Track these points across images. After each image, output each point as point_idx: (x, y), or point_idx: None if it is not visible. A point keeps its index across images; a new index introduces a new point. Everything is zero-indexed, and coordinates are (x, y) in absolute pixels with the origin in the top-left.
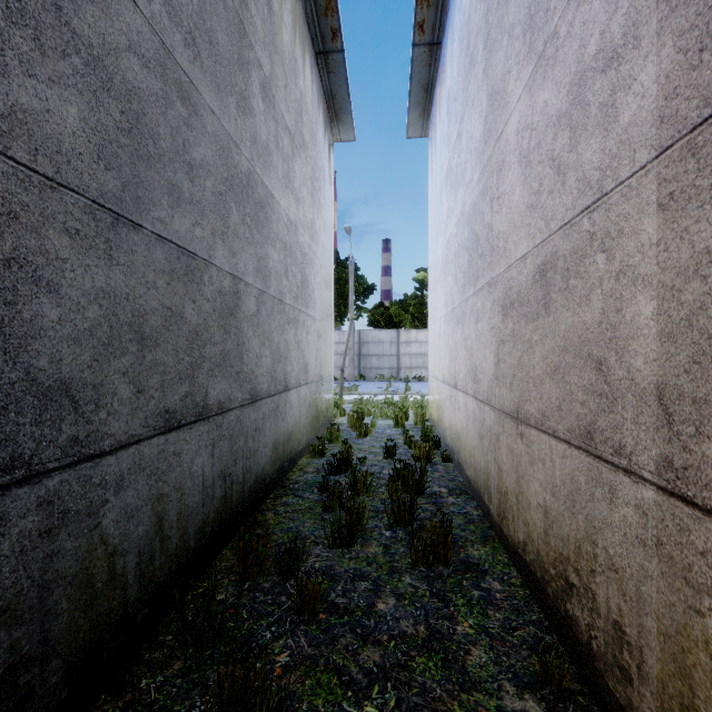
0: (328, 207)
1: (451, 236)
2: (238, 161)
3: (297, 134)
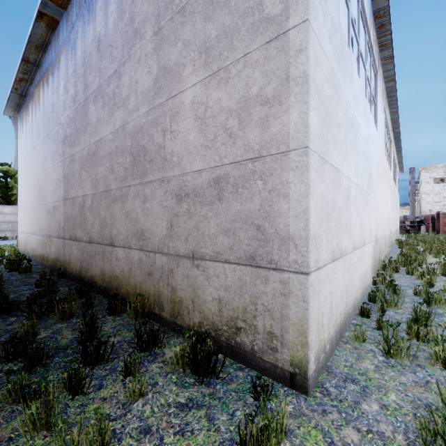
0: None
1: (31, 179)
2: None
3: None
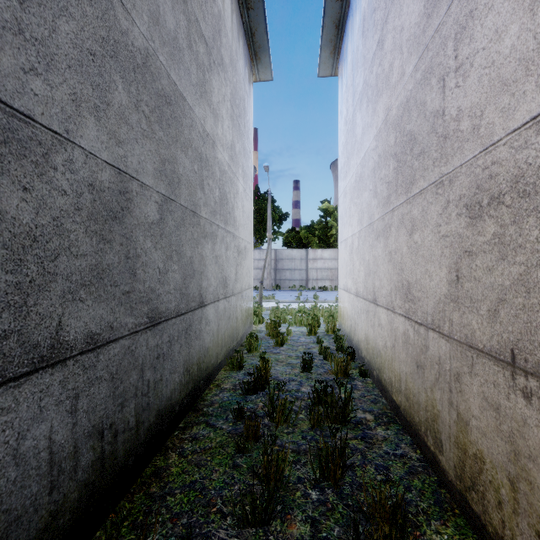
0: (248, 136)
1: (367, 152)
2: (127, 29)
3: (215, 49)
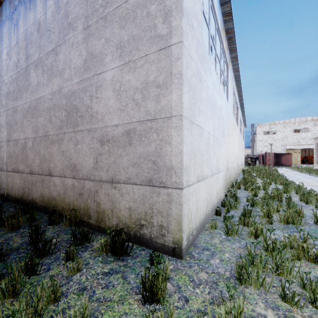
0: None
1: None
2: None
3: None
